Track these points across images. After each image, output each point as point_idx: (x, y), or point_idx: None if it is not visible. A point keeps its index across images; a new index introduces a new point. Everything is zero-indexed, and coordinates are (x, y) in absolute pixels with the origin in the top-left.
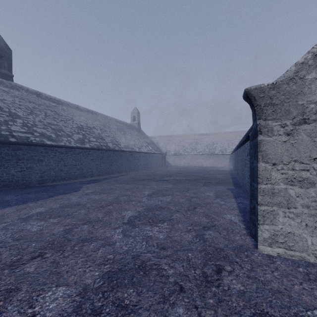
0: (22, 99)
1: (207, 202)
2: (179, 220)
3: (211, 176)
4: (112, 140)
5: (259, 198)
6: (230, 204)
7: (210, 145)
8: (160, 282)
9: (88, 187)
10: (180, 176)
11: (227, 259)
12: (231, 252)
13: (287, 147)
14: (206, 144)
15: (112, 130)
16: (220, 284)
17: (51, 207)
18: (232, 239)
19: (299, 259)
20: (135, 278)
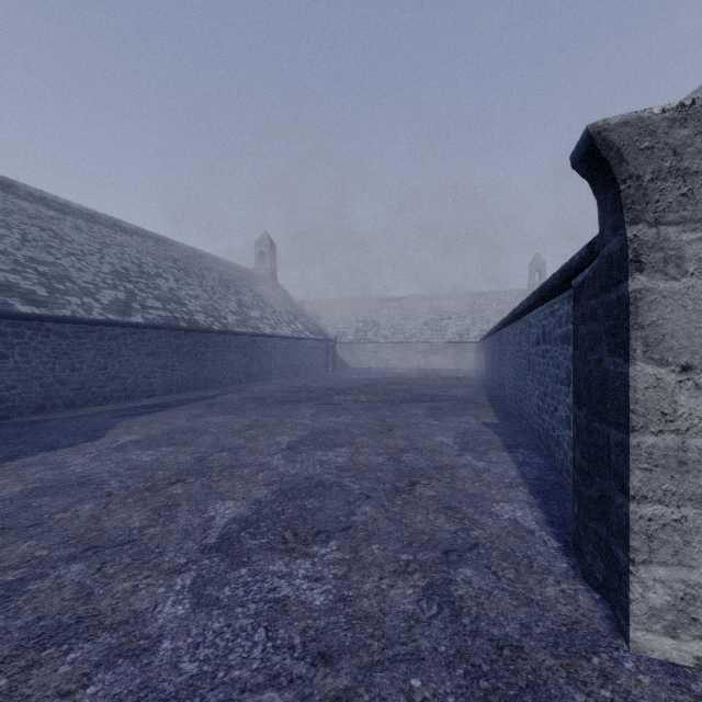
0: None
1: (443, 465)
2: (372, 529)
3: (441, 391)
4: (206, 306)
5: (636, 479)
6: (500, 468)
7: (434, 322)
8: None
9: (131, 426)
10: (369, 392)
11: (544, 700)
12: (547, 659)
13: None
14: (425, 319)
15: (206, 282)
16: None
17: None
18: (538, 600)
19: None
20: None
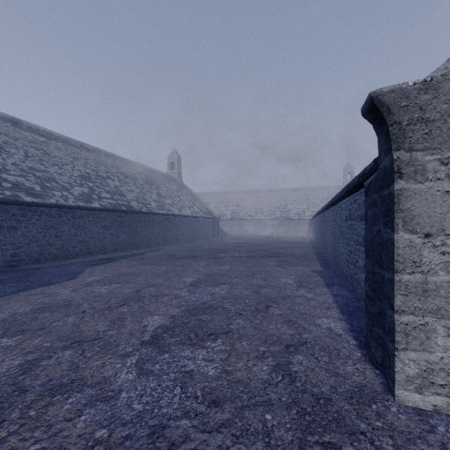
0: None
1: (287, 296)
2: (242, 333)
3: (286, 250)
4: (138, 197)
5: (398, 300)
6: (322, 298)
7: (282, 206)
8: None
9: (93, 271)
10: (241, 251)
11: (342, 427)
12: (346, 405)
13: None
14: (276, 204)
15: (137, 181)
16: None
17: (14, 312)
18: (342, 373)
19: None
20: None
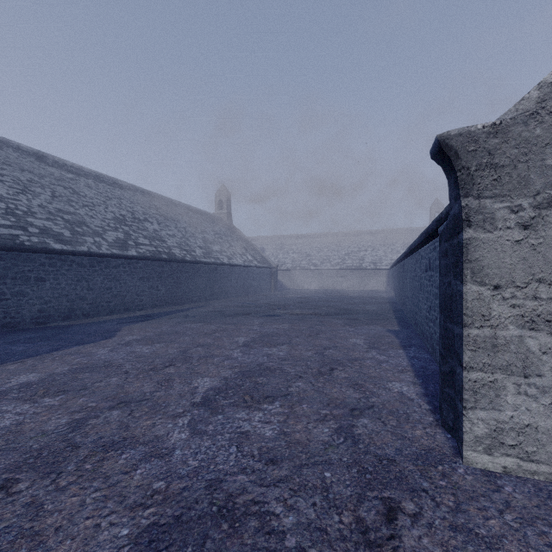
0: (7, 164)
1: (355, 358)
2: (302, 396)
3: (358, 307)
4: (180, 243)
5: (467, 356)
6: (396, 360)
7: (354, 253)
8: (266, 550)
9: (132, 330)
10: (303, 307)
11: (404, 484)
12: (410, 466)
13: (523, 253)
14: (347, 251)
15: (180, 224)
16: (396, 549)
17: (51, 372)
18: (409, 437)
19: (547, 480)
20: (211, 542)
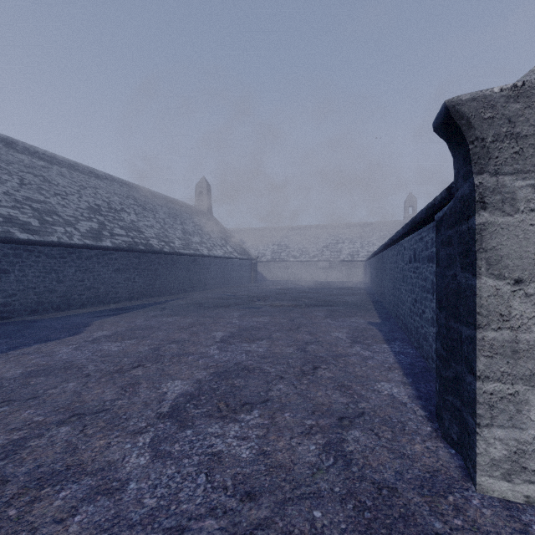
0: None
1: (338, 354)
2: (284, 402)
3: (337, 298)
4: (159, 234)
5: (481, 364)
6: (381, 356)
7: (332, 246)
8: None
9: (103, 324)
10: (283, 298)
11: (412, 526)
12: (415, 497)
13: None
14: (325, 243)
15: (158, 215)
16: None
17: (0, 377)
18: (409, 454)
19: None
20: None
